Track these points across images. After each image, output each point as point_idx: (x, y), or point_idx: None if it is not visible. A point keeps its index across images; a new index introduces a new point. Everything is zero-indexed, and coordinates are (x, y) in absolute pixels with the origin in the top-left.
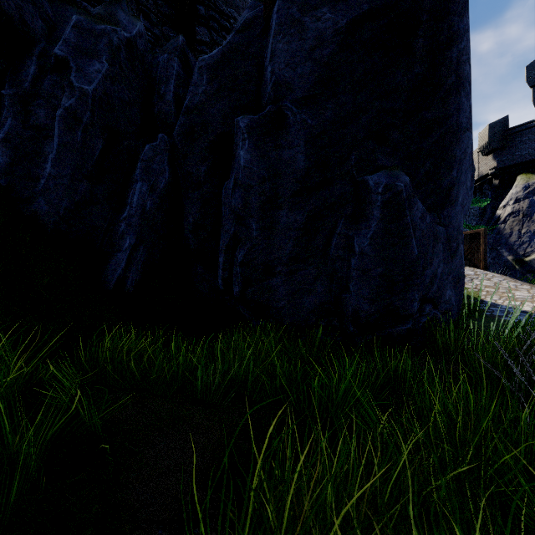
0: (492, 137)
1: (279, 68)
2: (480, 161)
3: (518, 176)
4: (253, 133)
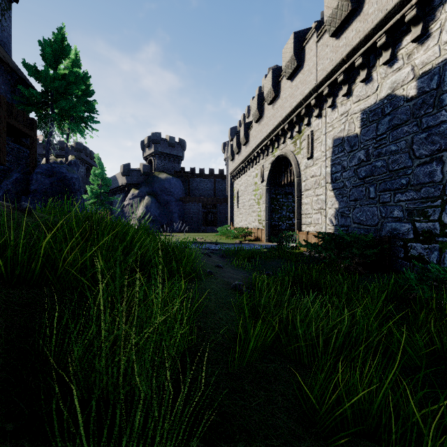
0: (124, 170)
1: (35, 188)
2: (122, 177)
3: (132, 189)
4: (28, 200)
